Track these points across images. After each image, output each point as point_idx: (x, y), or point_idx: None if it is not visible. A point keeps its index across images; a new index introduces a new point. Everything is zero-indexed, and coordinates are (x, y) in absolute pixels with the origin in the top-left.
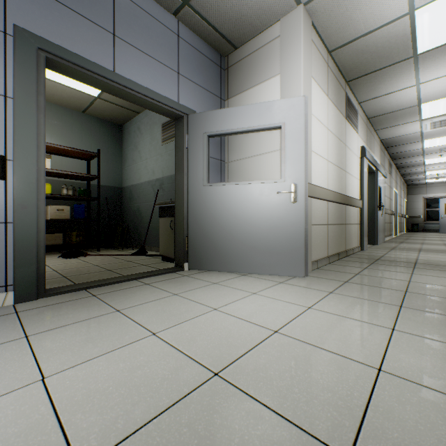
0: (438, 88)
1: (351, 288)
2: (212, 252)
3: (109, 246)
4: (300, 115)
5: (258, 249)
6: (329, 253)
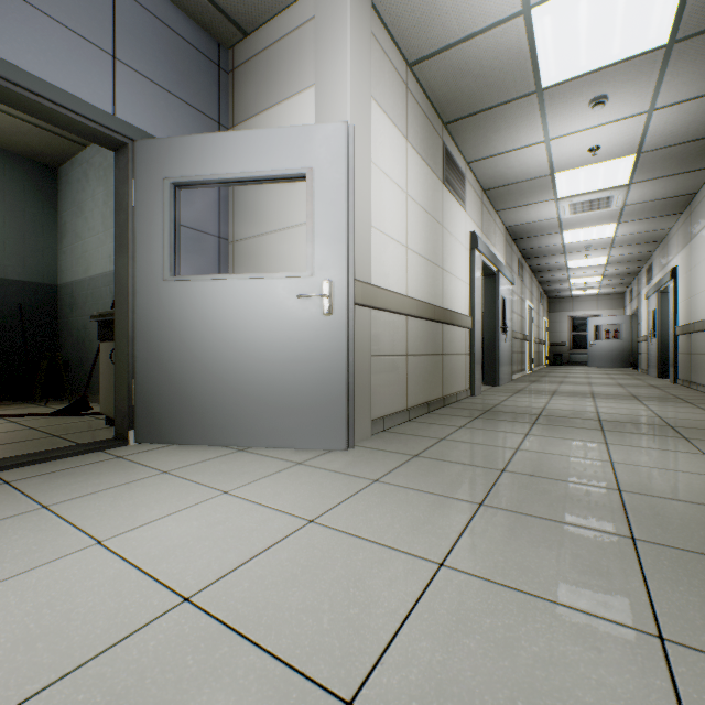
0: (575, 150)
1: (416, 470)
2: (180, 409)
3: (25, 397)
4: (338, 156)
5: (266, 400)
6: (411, 402)
